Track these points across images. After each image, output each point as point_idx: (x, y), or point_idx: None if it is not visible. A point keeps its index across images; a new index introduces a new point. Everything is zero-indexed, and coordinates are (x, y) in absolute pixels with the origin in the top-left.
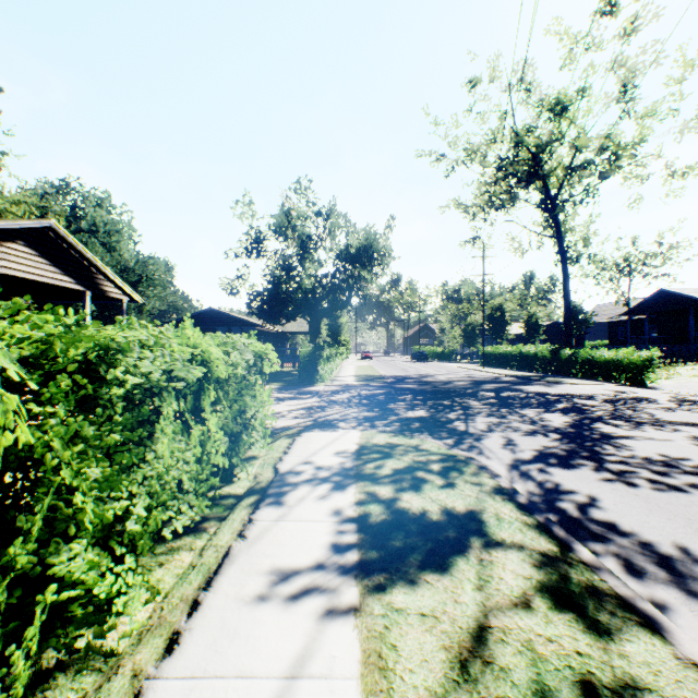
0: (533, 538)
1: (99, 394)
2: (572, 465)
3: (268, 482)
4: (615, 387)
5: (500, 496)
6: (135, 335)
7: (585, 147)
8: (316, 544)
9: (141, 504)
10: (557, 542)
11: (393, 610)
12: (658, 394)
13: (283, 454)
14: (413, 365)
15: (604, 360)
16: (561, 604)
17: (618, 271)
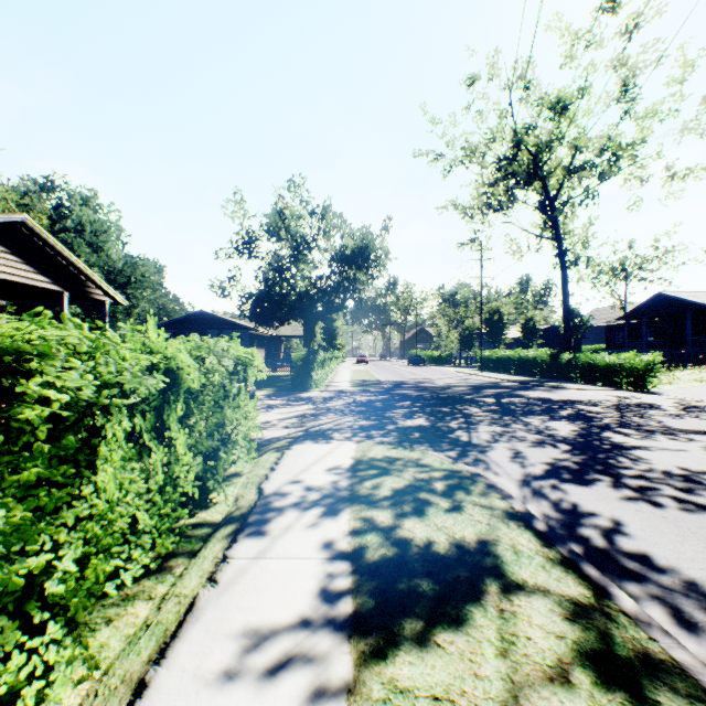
0: (560, 578)
1: (8, 415)
2: (587, 481)
3: (250, 506)
4: (617, 392)
5: (514, 522)
6: (58, 337)
7: (585, 148)
8: (302, 591)
9: (68, 558)
10: (589, 584)
11: (396, 691)
12: (662, 399)
13: (269, 471)
14: (410, 370)
15: (605, 364)
16: (607, 678)
17: (615, 274)
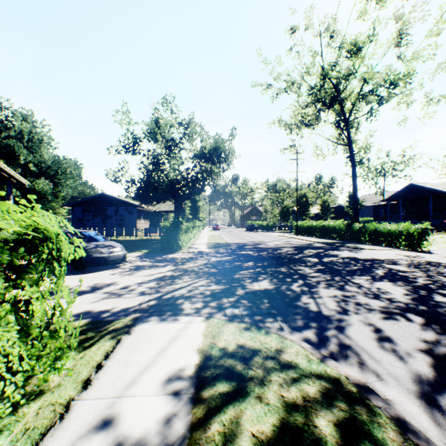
0: None
1: None
2: None
3: None
4: (402, 252)
5: None
6: None
7: (371, 79)
8: None
9: None
10: None
11: None
12: (441, 258)
13: (78, 389)
14: (249, 234)
15: (388, 231)
16: None
17: (378, 173)
